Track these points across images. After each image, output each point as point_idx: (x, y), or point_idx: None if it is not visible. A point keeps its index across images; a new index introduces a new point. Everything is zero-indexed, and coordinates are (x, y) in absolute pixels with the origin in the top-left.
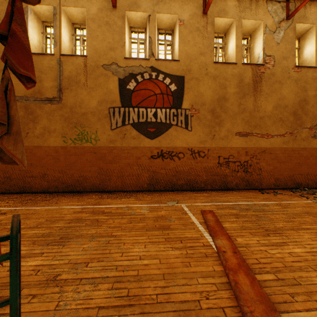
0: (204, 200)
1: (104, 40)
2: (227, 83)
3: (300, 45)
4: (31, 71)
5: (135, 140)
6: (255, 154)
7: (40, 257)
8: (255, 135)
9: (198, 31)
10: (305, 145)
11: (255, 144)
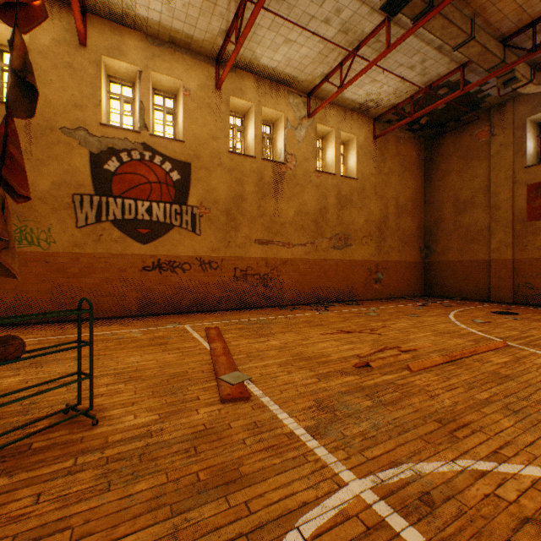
0: (214, 320)
1: (65, 91)
2: (245, 180)
3: (324, 146)
4: (29, 190)
5: (119, 245)
6: (277, 266)
7: (19, 376)
8: (276, 244)
9: (210, 109)
10: (326, 256)
11: (277, 254)
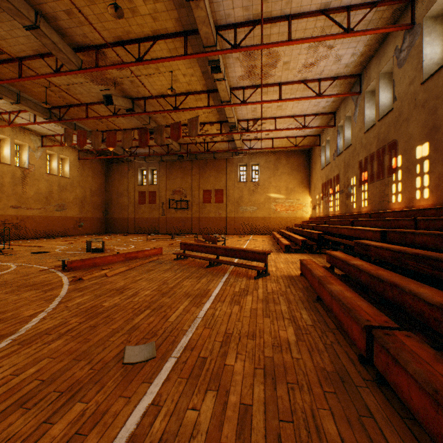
0: None
1: None
2: (5, 176)
3: (51, 159)
4: None
5: None
6: (24, 219)
7: None
8: (24, 208)
9: None
10: (53, 214)
11: (24, 213)
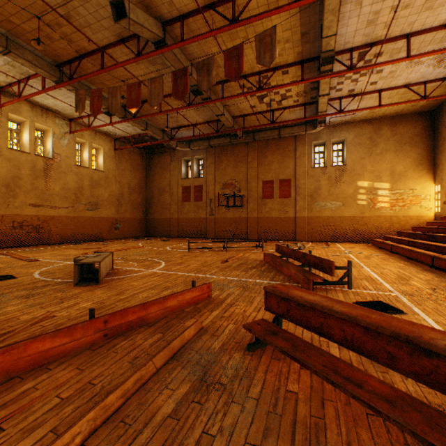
0: (1, 251)
1: None
2: (22, 166)
3: (82, 149)
4: None
5: None
6: (47, 220)
7: None
8: (46, 207)
9: None
10: (83, 215)
11: (47, 213)
